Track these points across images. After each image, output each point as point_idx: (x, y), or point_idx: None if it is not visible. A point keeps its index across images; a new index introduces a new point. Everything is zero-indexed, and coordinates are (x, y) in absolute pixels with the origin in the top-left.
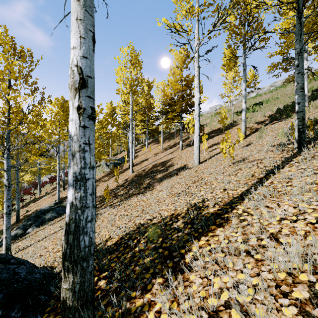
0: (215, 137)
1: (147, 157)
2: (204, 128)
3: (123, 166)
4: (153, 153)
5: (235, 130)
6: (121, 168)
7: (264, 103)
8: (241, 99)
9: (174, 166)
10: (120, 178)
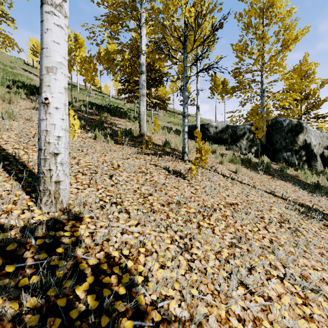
0: None
1: None
2: None
3: None
4: None
5: None
6: None
7: None
8: None
9: None
10: None
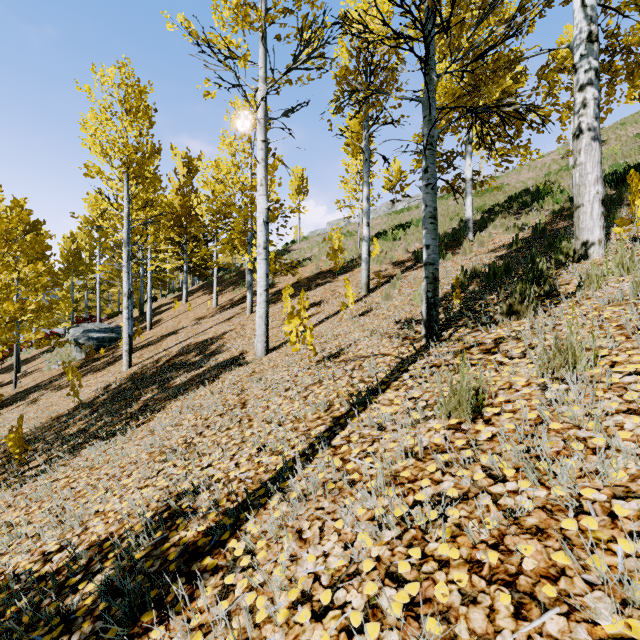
0: (320, 288)
1: (180, 325)
2: (306, 267)
3: (120, 347)
4: (195, 316)
5: (356, 275)
6: (114, 352)
7: (413, 225)
8: (383, 211)
9: (220, 355)
10: (98, 380)
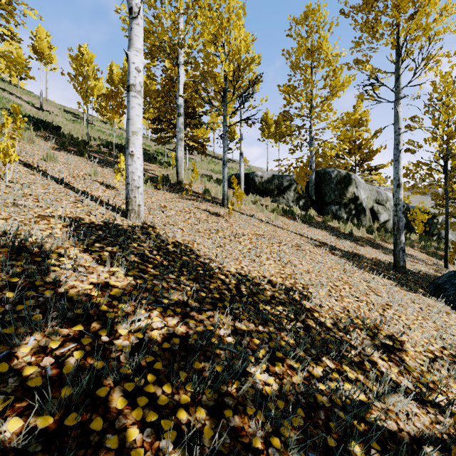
0: None
1: None
2: None
3: None
4: None
5: None
6: None
7: None
8: None
9: None
10: None
